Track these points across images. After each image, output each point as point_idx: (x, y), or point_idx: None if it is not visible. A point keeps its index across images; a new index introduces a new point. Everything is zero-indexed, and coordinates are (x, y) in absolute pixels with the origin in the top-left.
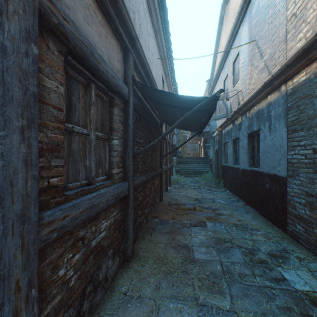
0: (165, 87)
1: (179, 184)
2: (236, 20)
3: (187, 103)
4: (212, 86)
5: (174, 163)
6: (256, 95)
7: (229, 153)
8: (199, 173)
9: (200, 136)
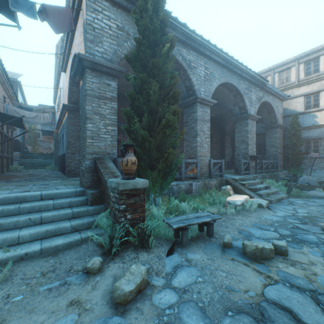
0: (2, 92)
1: (19, 171)
2: (58, 68)
3: (10, 117)
4: (55, 96)
5: (17, 157)
6: (61, 116)
7: (60, 147)
8: (45, 165)
9: (52, 135)
